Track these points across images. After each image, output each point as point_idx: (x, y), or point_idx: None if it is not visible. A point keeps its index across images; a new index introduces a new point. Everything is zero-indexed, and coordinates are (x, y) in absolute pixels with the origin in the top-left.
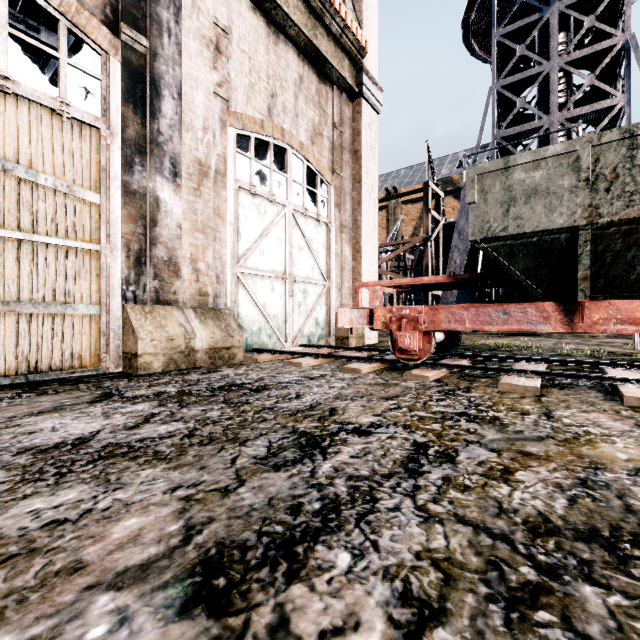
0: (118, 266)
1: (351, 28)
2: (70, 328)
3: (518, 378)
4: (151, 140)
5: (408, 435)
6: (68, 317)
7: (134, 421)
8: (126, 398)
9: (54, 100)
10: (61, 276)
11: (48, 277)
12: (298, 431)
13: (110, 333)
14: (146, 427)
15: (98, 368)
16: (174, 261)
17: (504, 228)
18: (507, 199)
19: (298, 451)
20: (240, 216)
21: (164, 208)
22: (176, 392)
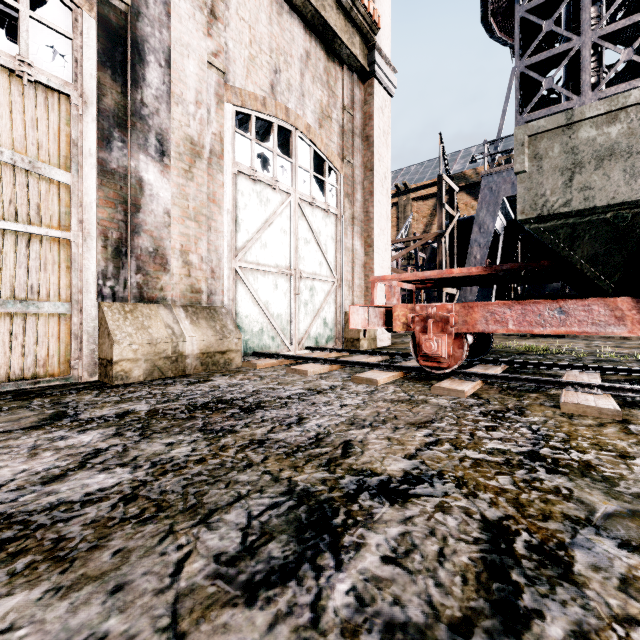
0: (93, 257)
1: (362, 0)
2: (33, 330)
3: (583, 395)
4: (133, 112)
5: (468, 502)
6: (31, 317)
7: (64, 465)
8: (78, 421)
9: (12, 59)
10: (22, 268)
11: (5, 269)
12: (296, 490)
13: (83, 336)
14: (74, 478)
15: (68, 377)
16: (161, 253)
17: (566, 202)
18: (570, 165)
19: (293, 541)
20: (239, 204)
21: (149, 191)
22: (146, 412)
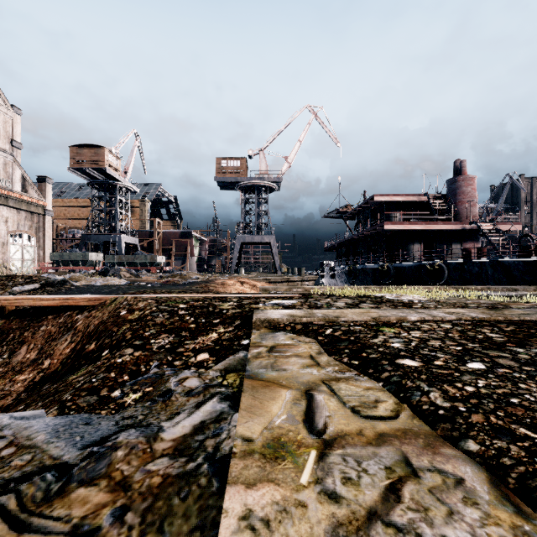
0: None
1: (41, 203)
2: None
3: None
4: None
5: None
6: None
7: None
8: None
9: None
10: None
11: None
12: None
13: None
14: None
15: None
16: None
17: (53, 259)
18: (54, 256)
19: None
20: (11, 249)
21: None
22: None
